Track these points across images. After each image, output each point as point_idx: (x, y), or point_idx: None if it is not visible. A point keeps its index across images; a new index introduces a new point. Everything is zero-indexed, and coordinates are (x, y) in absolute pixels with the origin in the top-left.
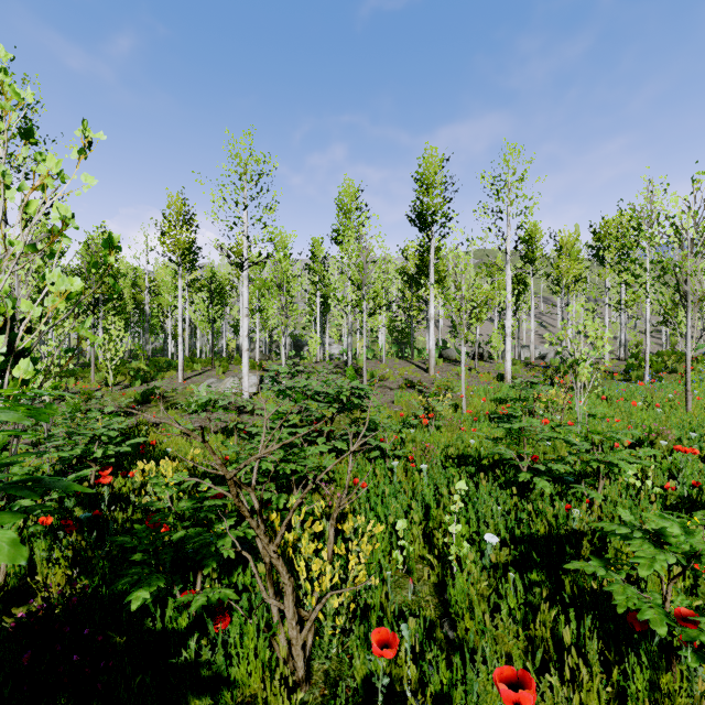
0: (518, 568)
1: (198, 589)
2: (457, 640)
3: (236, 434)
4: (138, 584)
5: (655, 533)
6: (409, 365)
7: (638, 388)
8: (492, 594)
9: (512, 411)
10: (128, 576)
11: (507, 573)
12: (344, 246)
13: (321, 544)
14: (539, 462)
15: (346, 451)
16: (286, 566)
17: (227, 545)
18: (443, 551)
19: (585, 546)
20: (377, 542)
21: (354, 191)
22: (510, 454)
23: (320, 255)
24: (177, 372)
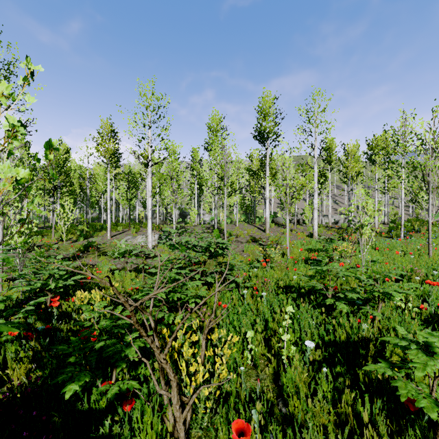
0: (327, 363)
1: (113, 381)
2: (288, 415)
3: (143, 272)
4: (71, 379)
5: (424, 344)
6: (253, 227)
7: (397, 242)
8: (312, 384)
9: (322, 258)
10: (64, 374)
11: (320, 366)
12: (212, 152)
13: (196, 350)
14: (337, 290)
15: (213, 283)
16: (173, 366)
17: (132, 353)
18: (277, 351)
19: (371, 348)
20: (234, 345)
21: (218, 118)
22: (320, 286)
23: (197, 158)
24: (107, 232)
